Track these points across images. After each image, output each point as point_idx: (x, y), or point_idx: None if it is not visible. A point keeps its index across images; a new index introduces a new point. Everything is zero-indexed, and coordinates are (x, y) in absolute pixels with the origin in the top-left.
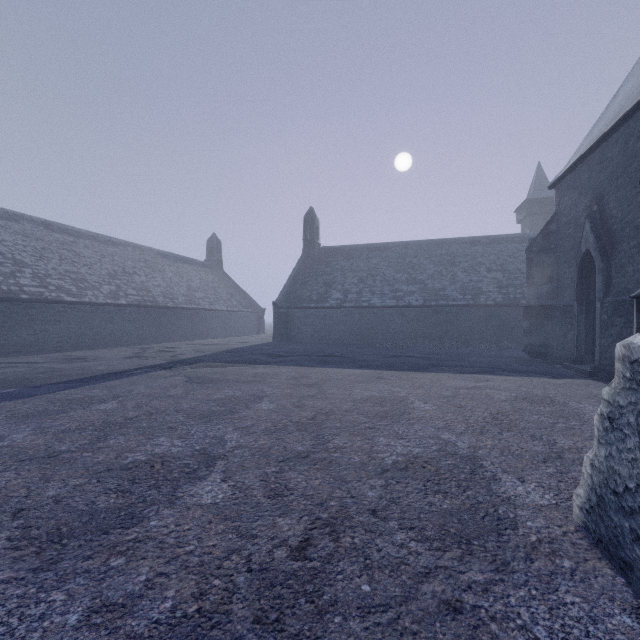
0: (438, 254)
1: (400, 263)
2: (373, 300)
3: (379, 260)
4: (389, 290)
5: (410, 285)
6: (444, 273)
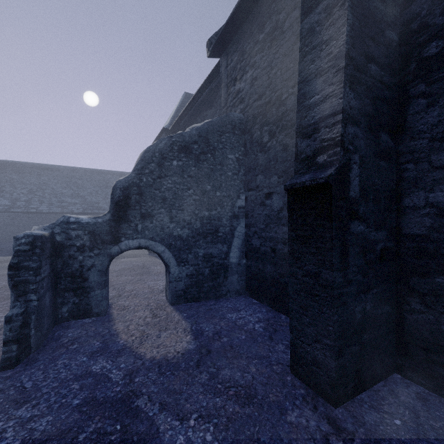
0: (97, 179)
1: (68, 182)
2: (41, 207)
3: (50, 178)
4: (56, 201)
5: (74, 198)
6: (100, 192)
